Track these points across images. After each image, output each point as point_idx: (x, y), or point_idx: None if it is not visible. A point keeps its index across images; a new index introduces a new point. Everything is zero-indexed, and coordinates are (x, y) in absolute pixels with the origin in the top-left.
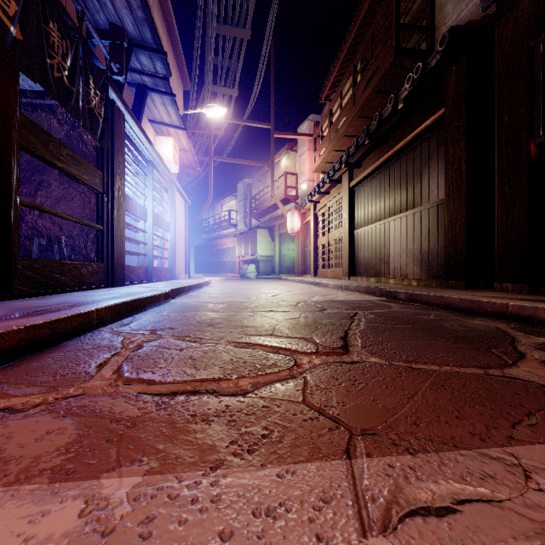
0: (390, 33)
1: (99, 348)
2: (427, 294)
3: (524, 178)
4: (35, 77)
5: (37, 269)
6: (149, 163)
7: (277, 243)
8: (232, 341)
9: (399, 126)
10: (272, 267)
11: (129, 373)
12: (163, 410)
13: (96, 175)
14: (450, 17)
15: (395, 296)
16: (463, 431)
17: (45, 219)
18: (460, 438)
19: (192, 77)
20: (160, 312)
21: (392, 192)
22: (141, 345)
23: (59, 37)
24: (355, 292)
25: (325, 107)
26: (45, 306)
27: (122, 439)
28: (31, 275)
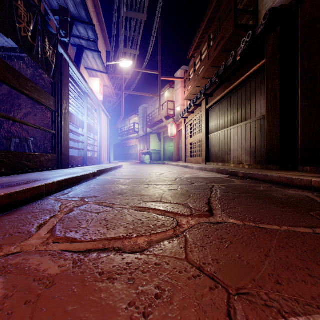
0: (231, 15)
1: (43, 212)
2: (256, 173)
3: (318, 101)
4: (8, 34)
5: (11, 158)
6: (85, 93)
7: (162, 142)
8: (134, 206)
9: (237, 71)
10: (159, 157)
11: (59, 232)
12: (77, 268)
13: (51, 100)
14: (268, 4)
15: (236, 175)
16: (319, 290)
17: (19, 127)
18: (319, 298)
19: (112, 43)
20: (89, 185)
21: (232, 111)
22: (72, 209)
23: (25, 11)
24: (210, 172)
25: (191, 61)
26: (11, 182)
27: (38, 300)
28: (7, 162)
